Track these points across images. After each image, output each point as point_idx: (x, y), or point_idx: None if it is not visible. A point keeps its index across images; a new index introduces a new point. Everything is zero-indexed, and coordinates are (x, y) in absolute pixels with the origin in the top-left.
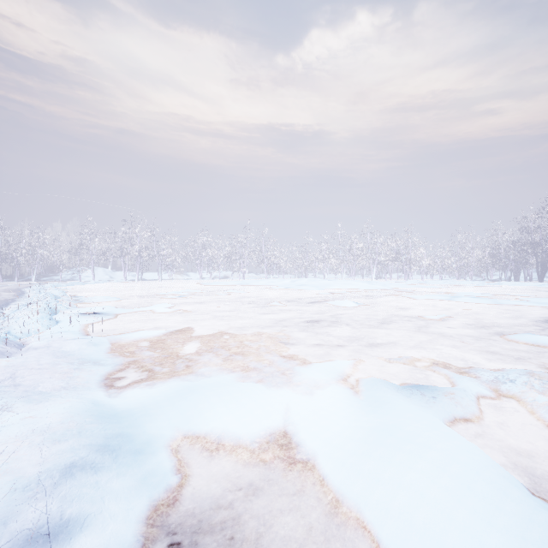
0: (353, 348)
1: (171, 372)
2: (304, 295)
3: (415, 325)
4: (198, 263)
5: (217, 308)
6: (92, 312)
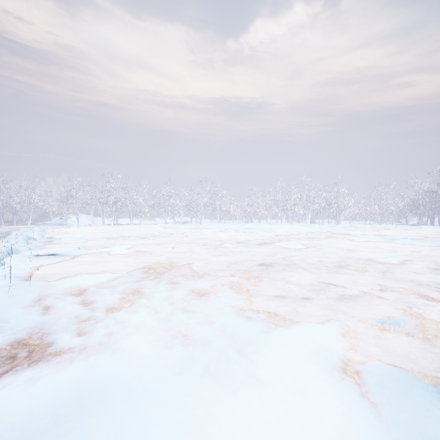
0: (320, 300)
1: (81, 349)
2: (252, 237)
3: (376, 270)
4: (163, 210)
5: (172, 249)
6: (51, 253)
